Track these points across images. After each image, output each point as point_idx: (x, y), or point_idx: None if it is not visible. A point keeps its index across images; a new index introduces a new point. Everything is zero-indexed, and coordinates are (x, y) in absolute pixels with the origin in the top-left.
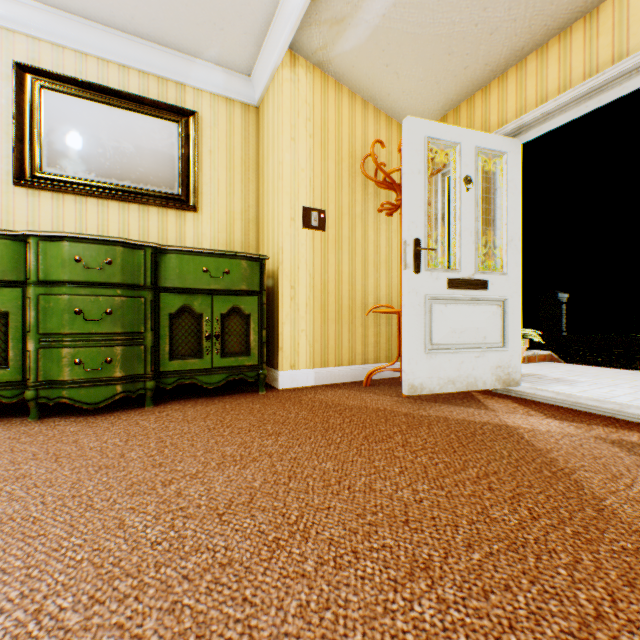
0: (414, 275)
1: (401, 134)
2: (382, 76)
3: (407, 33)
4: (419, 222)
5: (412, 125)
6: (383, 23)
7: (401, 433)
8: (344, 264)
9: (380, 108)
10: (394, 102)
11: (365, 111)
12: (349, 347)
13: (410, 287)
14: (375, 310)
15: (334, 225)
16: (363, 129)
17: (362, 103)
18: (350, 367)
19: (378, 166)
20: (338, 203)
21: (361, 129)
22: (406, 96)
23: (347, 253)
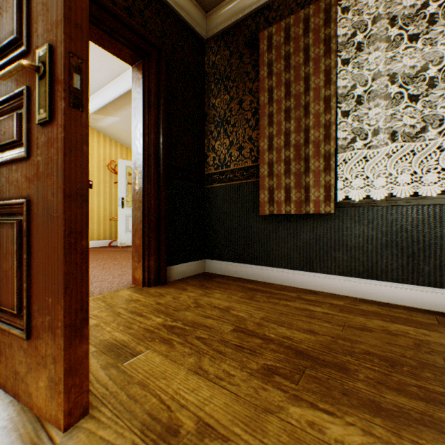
0: (122, 209)
1: (128, 151)
2: (116, 135)
3: (122, 129)
4: (124, 192)
5: (121, 162)
6: (113, 124)
7: (110, 252)
8: (101, 201)
9: (118, 142)
10: (123, 141)
11: (111, 143)
12: (104, 233)
13: (121, 212)
14: (112, 219)
15: (97, 186)
16: (110, 149)
17: (110, 139)
18: (104, 240)
19: (113, 169)
20: (99, 178)
21: (109, 149)
22: (127, 141)
23: (103, 197)
